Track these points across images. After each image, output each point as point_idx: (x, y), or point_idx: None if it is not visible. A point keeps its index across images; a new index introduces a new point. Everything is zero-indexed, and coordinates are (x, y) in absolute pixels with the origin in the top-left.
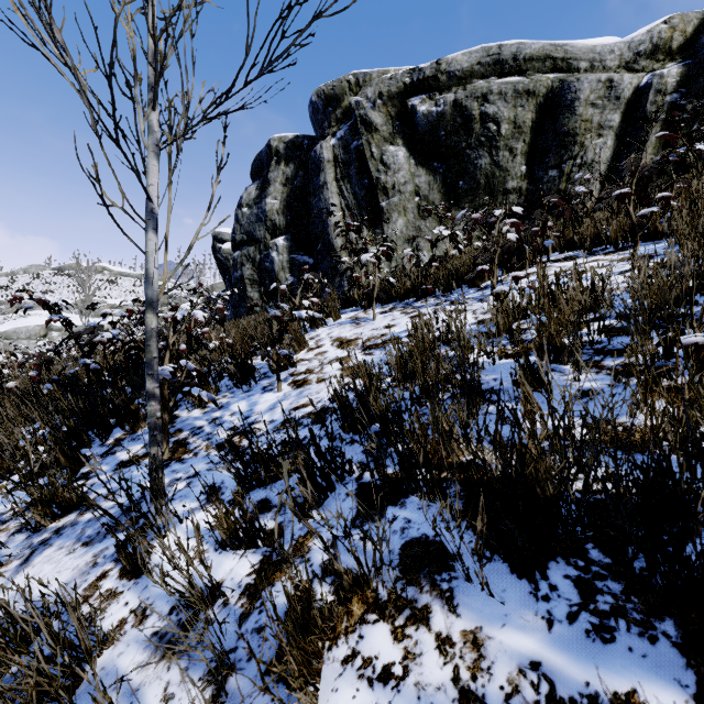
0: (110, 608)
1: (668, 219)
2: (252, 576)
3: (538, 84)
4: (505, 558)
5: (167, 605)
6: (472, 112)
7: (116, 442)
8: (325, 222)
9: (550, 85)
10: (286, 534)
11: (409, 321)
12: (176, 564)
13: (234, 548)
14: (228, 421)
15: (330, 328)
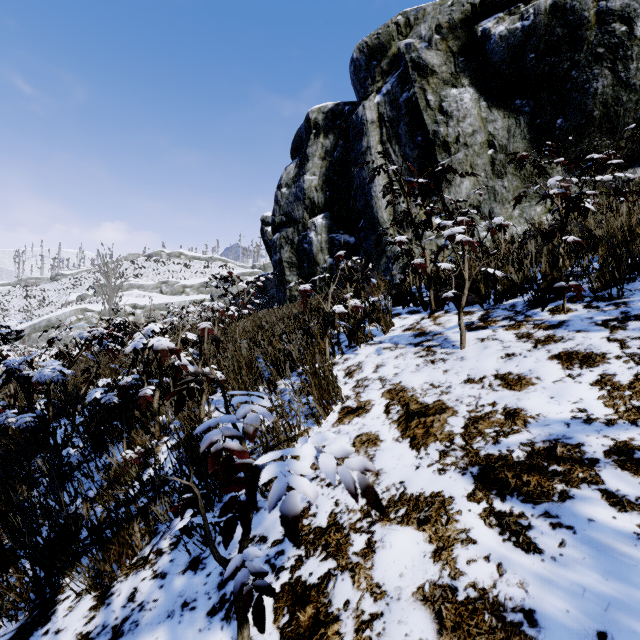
0: None
1: None
2: None
3: None
4: None
5: None
6: (583, 14)
7: None
8: (368, 194)
9: None
10: None
11: (567, 375)
12: None
13: None
14: None
15: (379, 350)
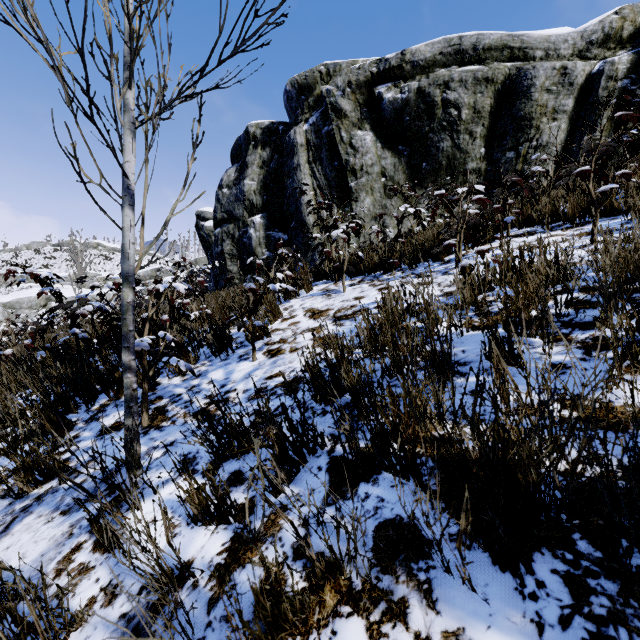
0: (81, 585)
1: (624, 196)
2: (223, 556)
3: (496, 71)
4: (486, 547)
5: (137, 584)
6: (434, 99)
7: (100, 408)
8: (298, 201)
9: (507, 72)
10: (258, 509)
11: (377, 293)
12: (143, 547)
13: (206, 523)
14: (205, 389)
15: (303, 299)
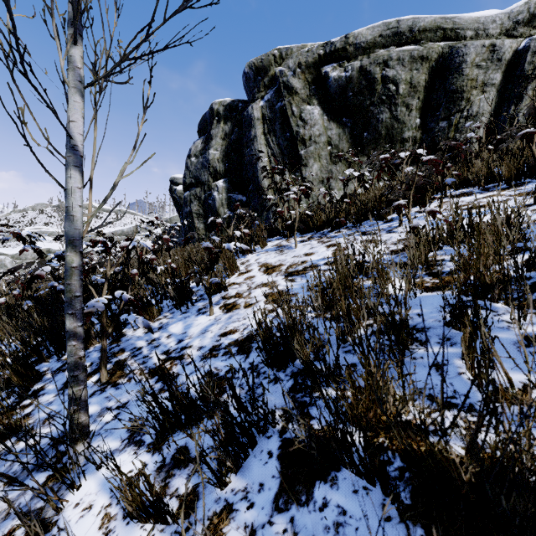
0: None
1: None
2: None
3: (430, 50)
4: None
5: None
6: (375, 76)
7: None
8: (255, 168)
9: (441, 51)
10: (200, 506)
11: (326, 250)
12: None
13: (142, 521)
14: (163, 344)
15: (258, 254)
